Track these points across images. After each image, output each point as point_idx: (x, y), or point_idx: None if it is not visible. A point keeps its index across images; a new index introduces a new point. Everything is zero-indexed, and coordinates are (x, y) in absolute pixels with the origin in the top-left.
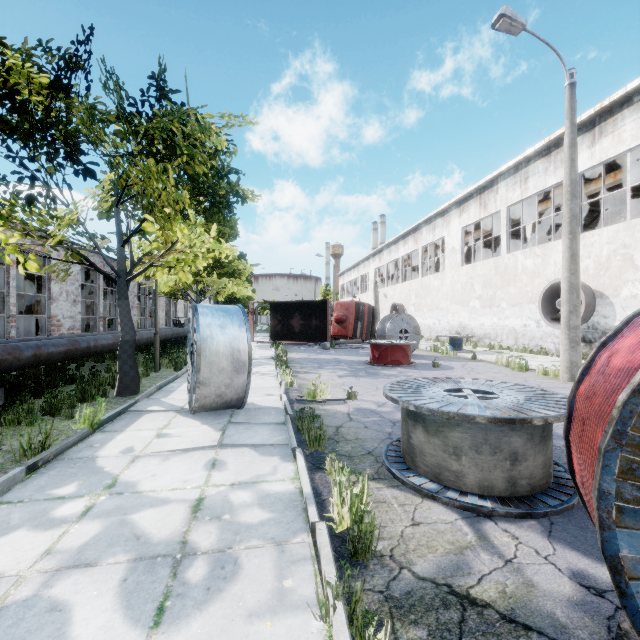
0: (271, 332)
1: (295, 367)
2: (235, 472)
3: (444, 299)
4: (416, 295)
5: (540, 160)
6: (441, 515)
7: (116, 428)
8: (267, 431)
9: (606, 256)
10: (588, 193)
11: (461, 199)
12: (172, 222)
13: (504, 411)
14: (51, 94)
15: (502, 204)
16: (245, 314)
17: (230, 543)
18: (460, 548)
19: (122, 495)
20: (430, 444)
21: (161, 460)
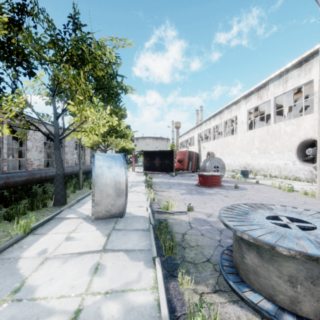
0: (144, 167)
1: (156, 187)
2: (110, 278)
3: (237, 149)
4: (221, 147)
5: (295, 70)
6: None
7: (43, 231)
8: (137, 237)
9: None
10: None
11: (247, 94)
12: (83, 104)
13: None
14: (10, 27)
15: (271, 96)
16: (124, 159)
17: None
18: None
19: (20, 302)
20: (264, 268)
21: (61, 263)
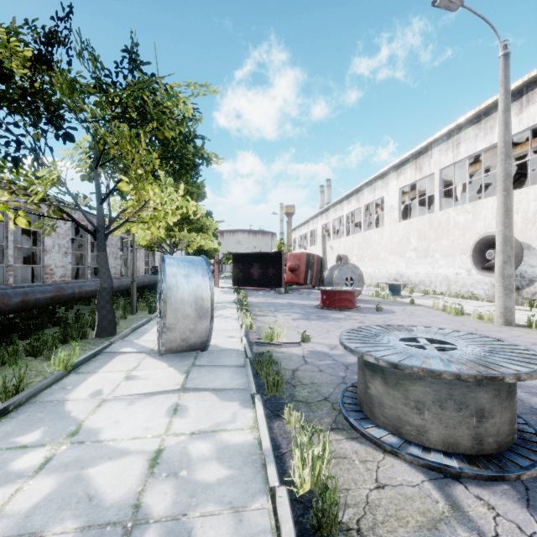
0: (234, 279)
1: (254, 310)
2: (195, 419)
3: (383, 251)
4: (358, 247)
5: (471, 127)
6: (406, 475)
7: (90, 369)
8: (228, 374)
9: (533, 212)
10: (514, 156)
11: (398, 163)
12: (144, 182)
13: (470, 366)
14: (34, 66)
15: (436, 167)
16: (208, 264)
17: (185, 508)
18: (433, 521)
19: (83, 444)
20: (390, 396)
21: (126, 404)
